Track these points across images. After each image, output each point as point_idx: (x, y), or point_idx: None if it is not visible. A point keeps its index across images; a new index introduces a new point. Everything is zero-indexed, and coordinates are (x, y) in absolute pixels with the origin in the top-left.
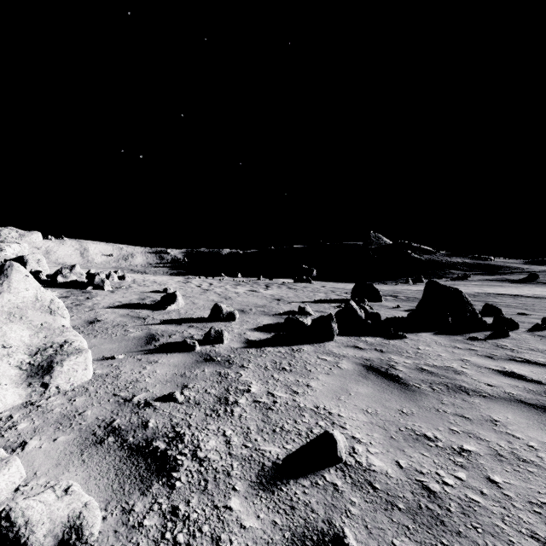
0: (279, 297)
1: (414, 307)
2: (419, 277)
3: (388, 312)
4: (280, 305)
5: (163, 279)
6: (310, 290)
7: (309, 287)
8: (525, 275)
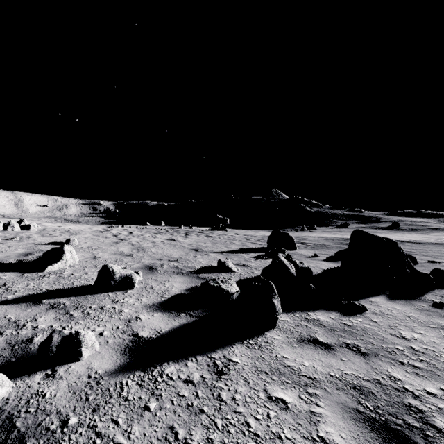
0: (197, 246)
1: (329, 255)
2: (312, 225)
3: (311, 263)
4: (197, 258)
5: (80, 228)
6: (226, 238)
7: (225, 234)
8: (389, 224)
